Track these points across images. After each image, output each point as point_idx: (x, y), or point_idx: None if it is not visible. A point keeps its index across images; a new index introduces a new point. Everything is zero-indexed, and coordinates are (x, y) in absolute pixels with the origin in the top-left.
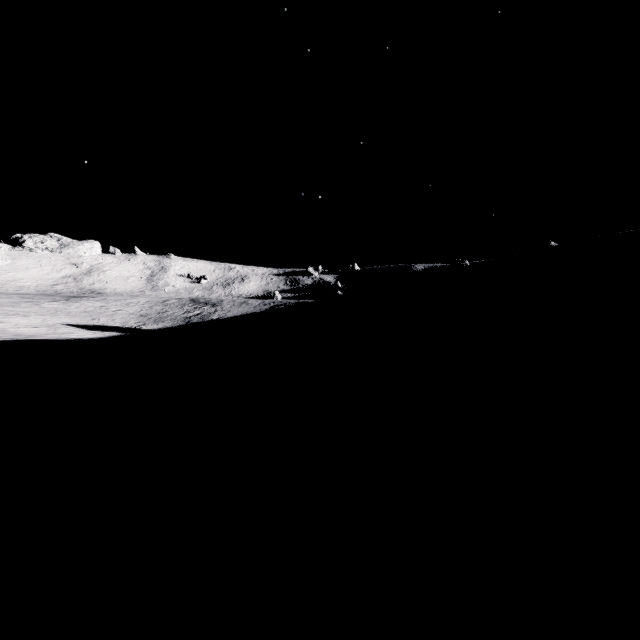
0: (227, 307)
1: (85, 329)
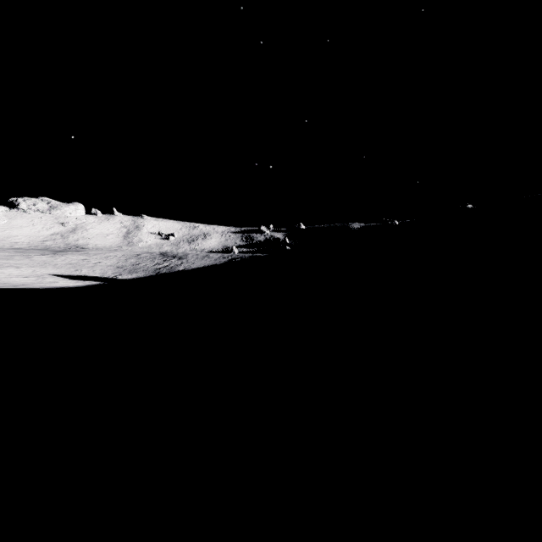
0: (191, 260)
1: (69, 279)
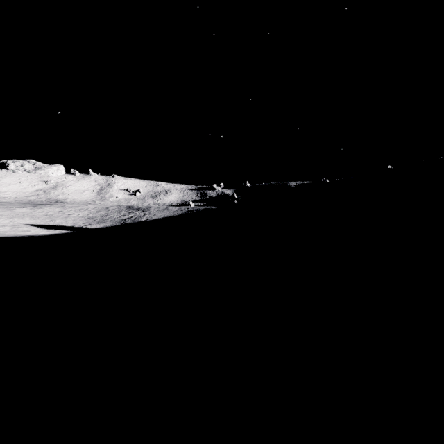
0: (153, 212)
1: (42, 228)
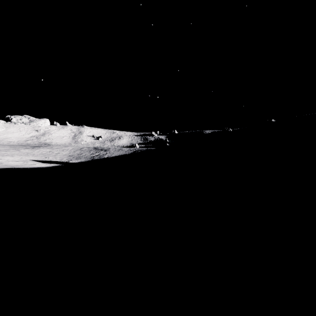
0: (112, 151)
1: (41, 162)
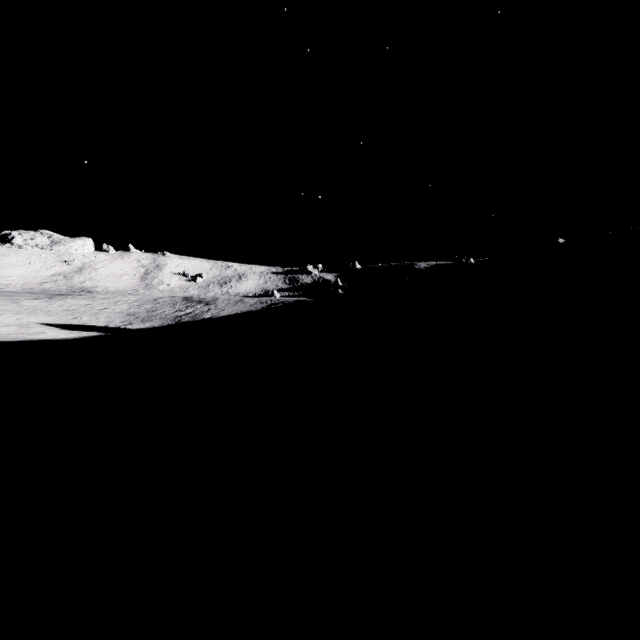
0: (221, 305)
1: (62, 329)
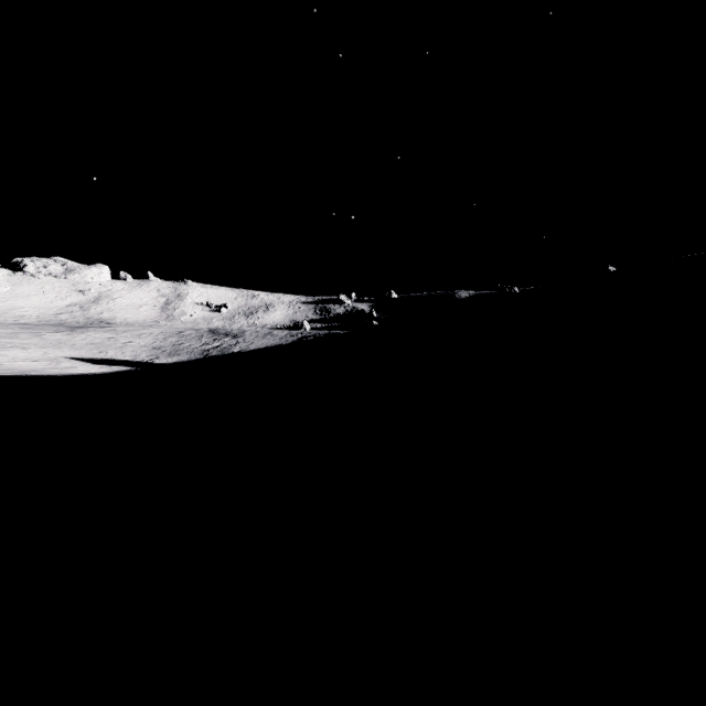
0: (250, 339)
1: (91, 363)
